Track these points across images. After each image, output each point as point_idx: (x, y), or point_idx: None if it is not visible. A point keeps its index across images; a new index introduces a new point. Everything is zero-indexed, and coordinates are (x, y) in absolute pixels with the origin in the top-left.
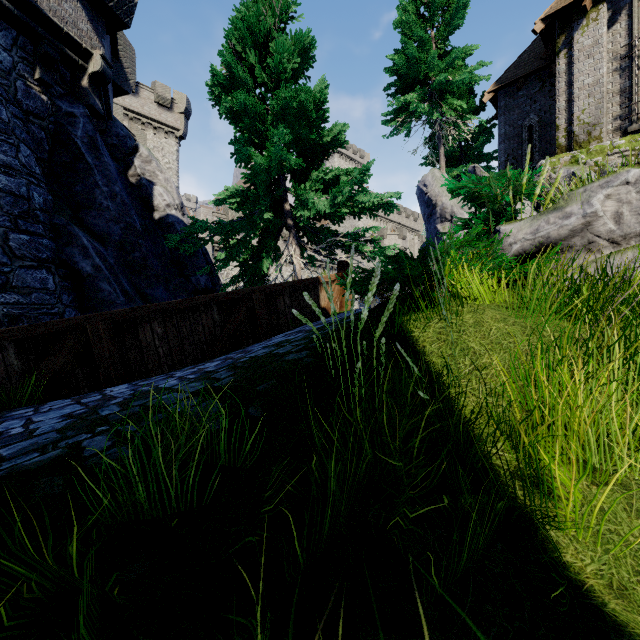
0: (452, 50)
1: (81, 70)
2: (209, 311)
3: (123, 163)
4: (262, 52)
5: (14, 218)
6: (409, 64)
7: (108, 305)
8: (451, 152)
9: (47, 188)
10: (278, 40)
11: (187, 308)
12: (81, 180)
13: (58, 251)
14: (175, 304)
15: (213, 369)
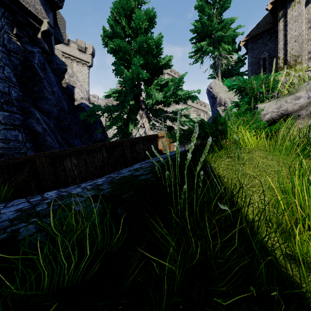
0: (225, 19)
1: (37, 29)
2: (101, 151)
3: (59, 77)
4: (128, 19)
5: (1, 104)
6: (203, 27)
7: (50, 148)
8: (223, 71)
9: (19, 89)
10: (137, 12)
11: (89, 150)
12: (37, 85)
13: (24, 121)
14: (83, 148)
15: (101, 183)
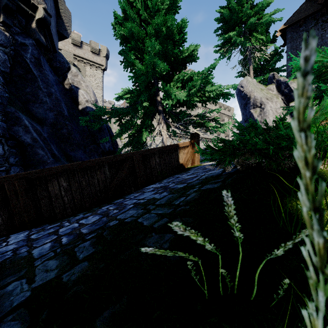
0: (259, 2)
1: (31, 17)
2: (102, 169)
3: (62, 77)
4: None
5: None
6: (231, 14)
7: (42, 163)
8: (255, 68)
9: (5, 89)
10: None
11: (86, 167)
12: (30, 85)
13: (8, 129)
14: (76, 165)
15: (85, 232)
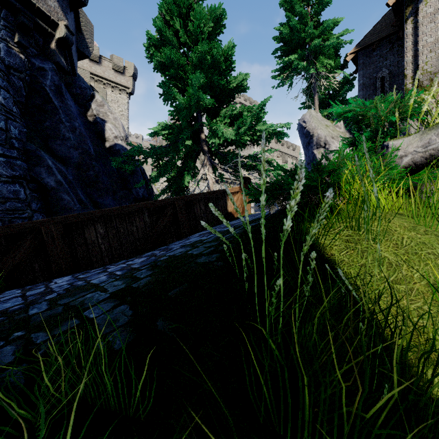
0: (325, 21)
1: (50, 36)
2: (141, 215)
3: (84, 107)
4: (184, 19)
5: None
6: (292, 33)
7: (67, 211)
8: (322, 98)
9: (22, 123)
10: (195, 8)
11: (124, 213)
12: (49, 117)
13: (29, 170)
14: (114, 210)
15: (137, 266)
